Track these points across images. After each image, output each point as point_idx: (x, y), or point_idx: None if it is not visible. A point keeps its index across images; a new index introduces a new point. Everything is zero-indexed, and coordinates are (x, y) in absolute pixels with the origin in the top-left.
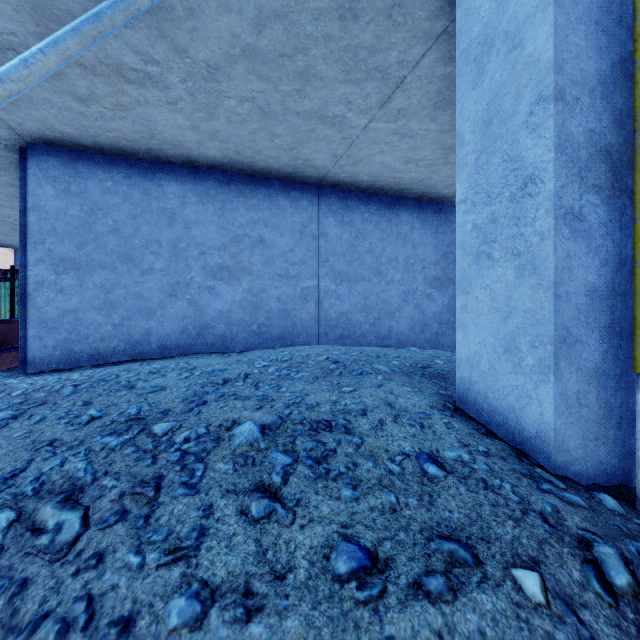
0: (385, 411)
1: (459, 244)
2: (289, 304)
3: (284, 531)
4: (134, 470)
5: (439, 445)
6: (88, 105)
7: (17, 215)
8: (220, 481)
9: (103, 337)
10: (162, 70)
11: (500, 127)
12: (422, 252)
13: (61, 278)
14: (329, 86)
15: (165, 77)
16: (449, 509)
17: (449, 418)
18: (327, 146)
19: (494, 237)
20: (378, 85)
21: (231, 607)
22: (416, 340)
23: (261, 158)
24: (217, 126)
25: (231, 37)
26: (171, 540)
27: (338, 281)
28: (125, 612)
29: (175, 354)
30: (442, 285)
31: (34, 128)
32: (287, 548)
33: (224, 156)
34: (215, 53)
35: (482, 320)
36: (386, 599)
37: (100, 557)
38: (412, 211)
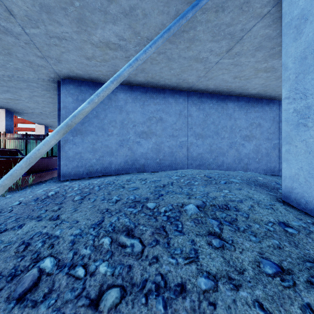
0: (251, 201)
1: (284, 119)
2: (174, 149)
3: (233, 253)
4: (150, 223)
5: (286, 218)
6: (90, 61)
7: (49, 110)
8: (191, 230)
9: (92, 165)
10: (126, 43)
11: (312, 60)
12: (239, 122)
13: (74, 138)
14: (203, 44)
15: (127, 46)
16: (306, 249)
17: (284, 206)
18: (196, 72)
19: (308, 115)
20: (228, 41)
21: (226, 283)
22: (236, 167)
23: (162, 80)
24: (145, 66)
25: (161, 25)
26: (184, 253)
27: (197, 138)
28: (179, 281)
29: (122, 173)
30: (249, 139)
31: (65, 72)
32: (238, 261)
33: (145, 80)
34: (152, 33)
35: (300, 157)
36: (297, 286)
37: (156, 258)
38: (234, 102)
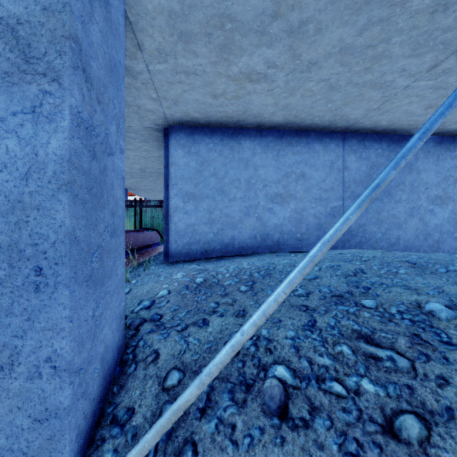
0: None
1: None
2: (322, 219)
3: None
4: (390, 328)
5: None
6: (217, 99)
7: (137, 167)
8: None
9: (208, 241)
10: (276, 71)
11: None
12: (425, 176)
13: (186, 205)
14: (393, 61)
15: (275, 75)
16: None
17: None
18: (366, 104)
19: None
20: (436, 54)
21: None
22: (420, 246)
23: (310, 118)
24: (291, 101)
25: (337, 41)
26: None
27: None
28: None
29: (248, 253)
30: (443, 202)
31: (178, 116)
32: None
33: (284, 120)
34: (319, 54)
35: None
36: None
37: (444, 379)
38: None
